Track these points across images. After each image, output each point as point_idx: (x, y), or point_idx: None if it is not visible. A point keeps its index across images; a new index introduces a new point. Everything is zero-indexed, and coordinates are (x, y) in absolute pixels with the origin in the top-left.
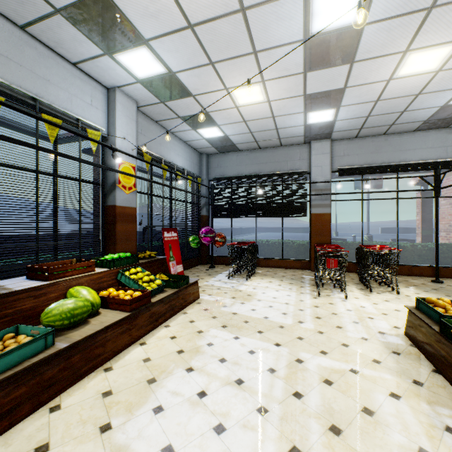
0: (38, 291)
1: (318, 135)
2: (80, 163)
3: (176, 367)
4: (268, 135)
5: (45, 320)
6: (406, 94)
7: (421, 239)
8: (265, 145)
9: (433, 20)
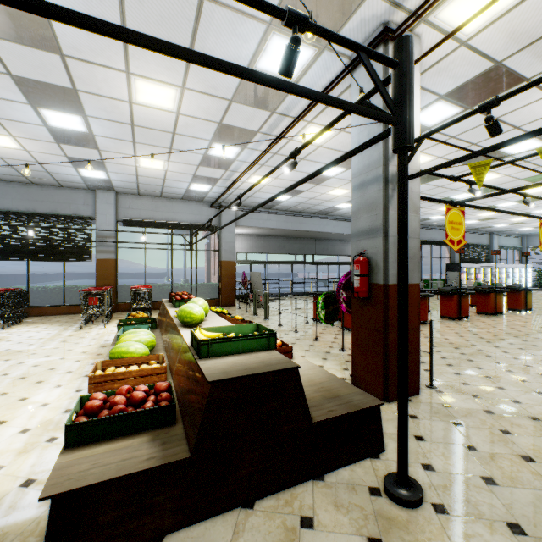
0: None
1: (101, 186)
2: None
3: None
4: (39, 175)
5: None
6: (156, 177)
7: (207, 281)
8: (40, 182)
9: (141, 147)
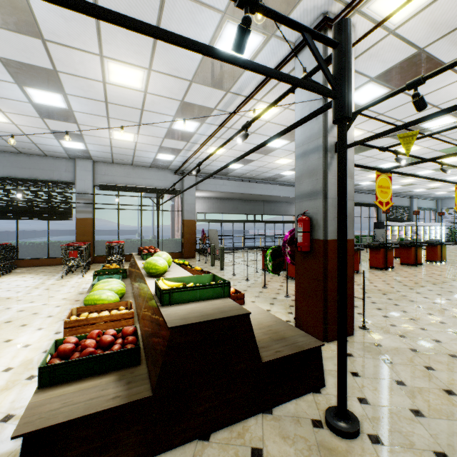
0: None
1: (80, 156)
2: None
3: None
4: (27, 146)
5: None
6: (128, 148)
7: (172, 237)
8: (27, 152)
9: (114, 122)
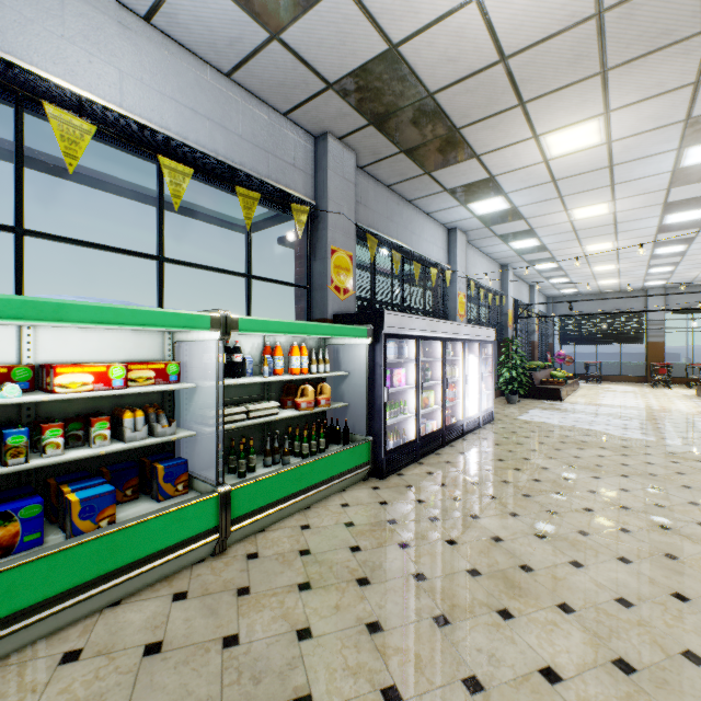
0: (546, 371)
1: (653, 287)
2: (529, 324)
3: (599, 394)
4: (611, 289)
5: (559, 377)
6: None
7: None
8: (606, 292)
9: None
